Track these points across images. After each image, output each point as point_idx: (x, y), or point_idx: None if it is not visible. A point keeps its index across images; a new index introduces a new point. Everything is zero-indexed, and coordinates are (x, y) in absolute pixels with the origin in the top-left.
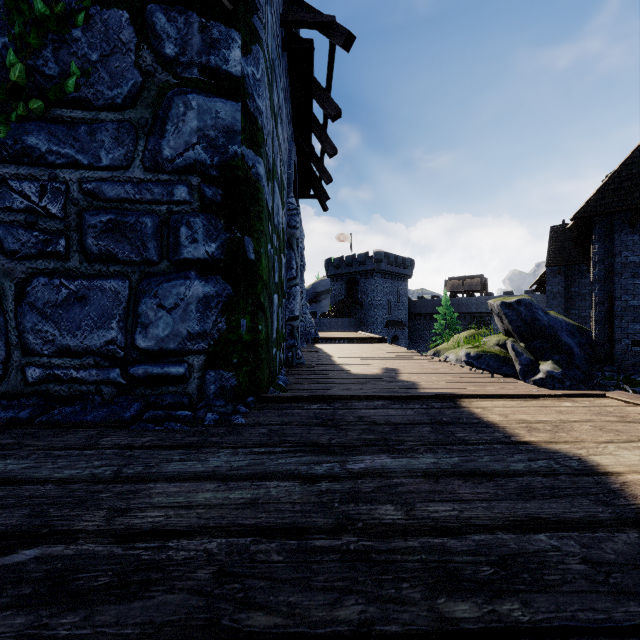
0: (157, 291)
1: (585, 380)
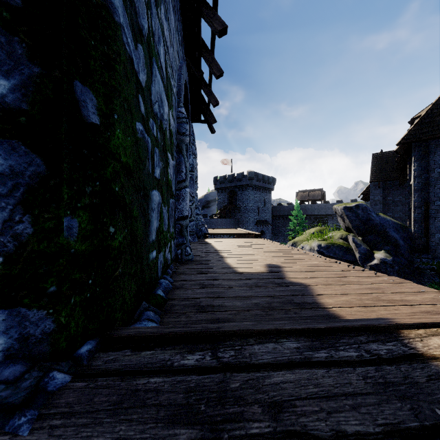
0: None
1: (408, 265)
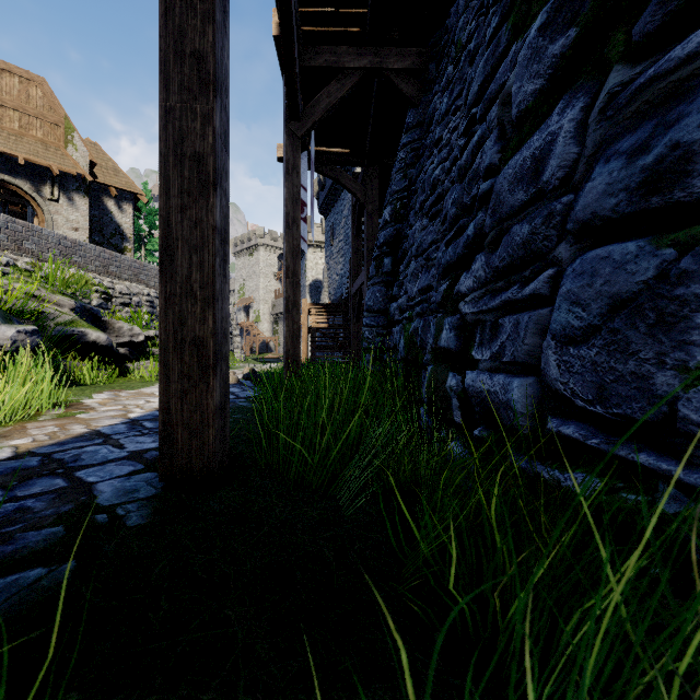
0: None
1: None
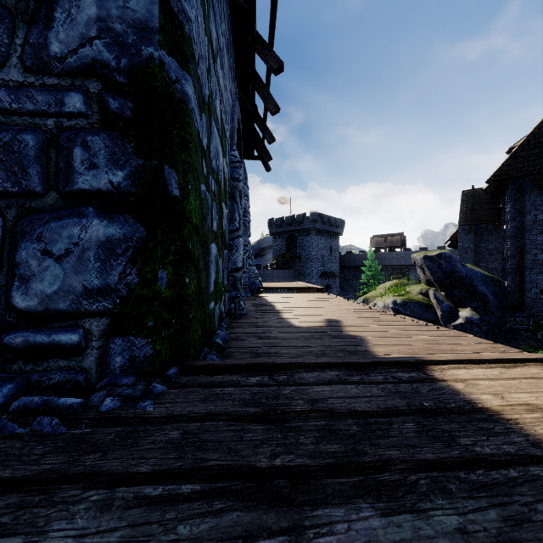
0: (41, 233)
1: (499, 325)
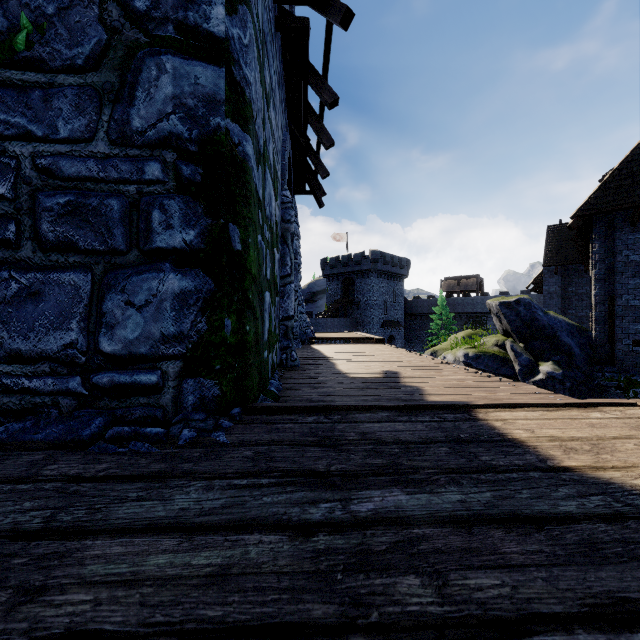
0: (125, 286)
1: (585, 381)
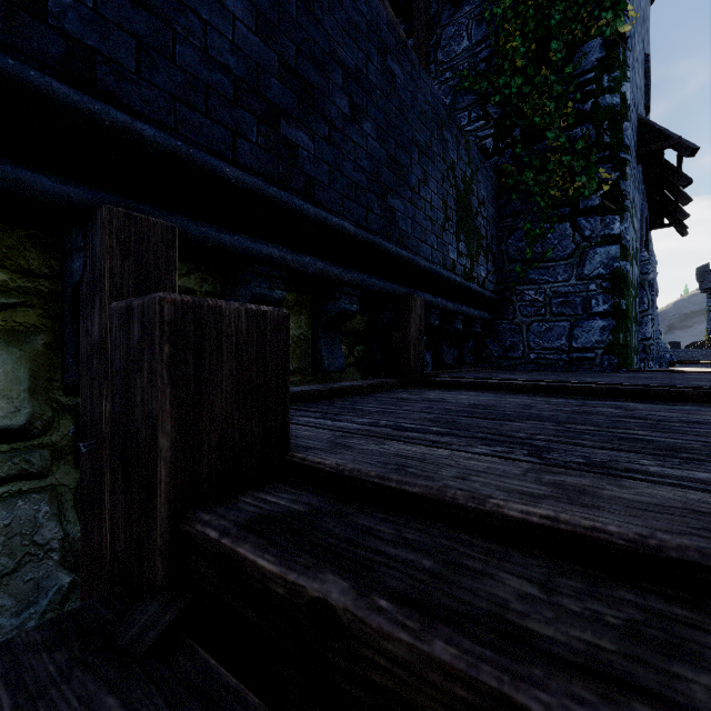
0: (581, 325)
1: None
